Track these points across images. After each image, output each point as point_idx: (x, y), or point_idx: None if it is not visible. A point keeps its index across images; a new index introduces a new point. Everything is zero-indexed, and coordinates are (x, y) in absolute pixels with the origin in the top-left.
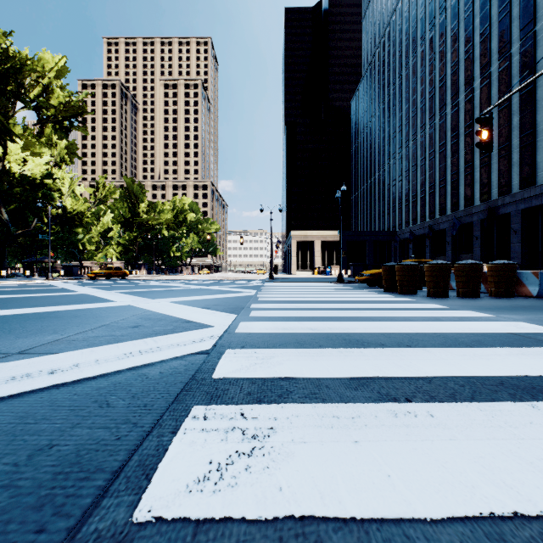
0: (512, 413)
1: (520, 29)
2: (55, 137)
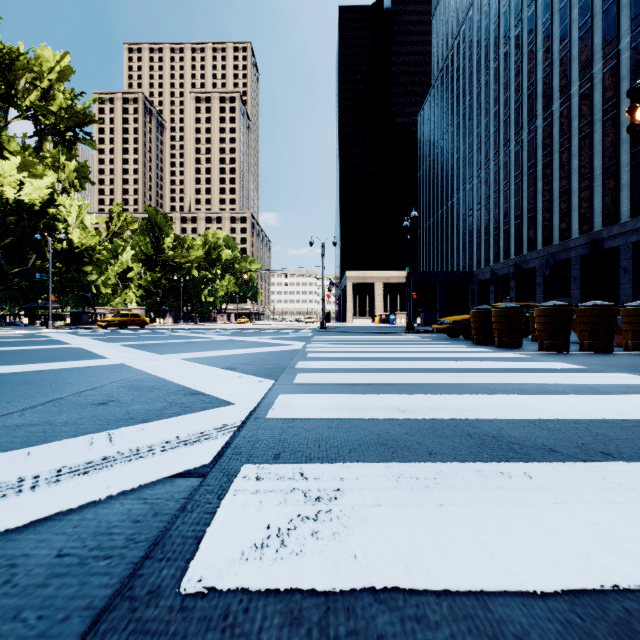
0: None
1: (631, 19)
2: (63, 157)
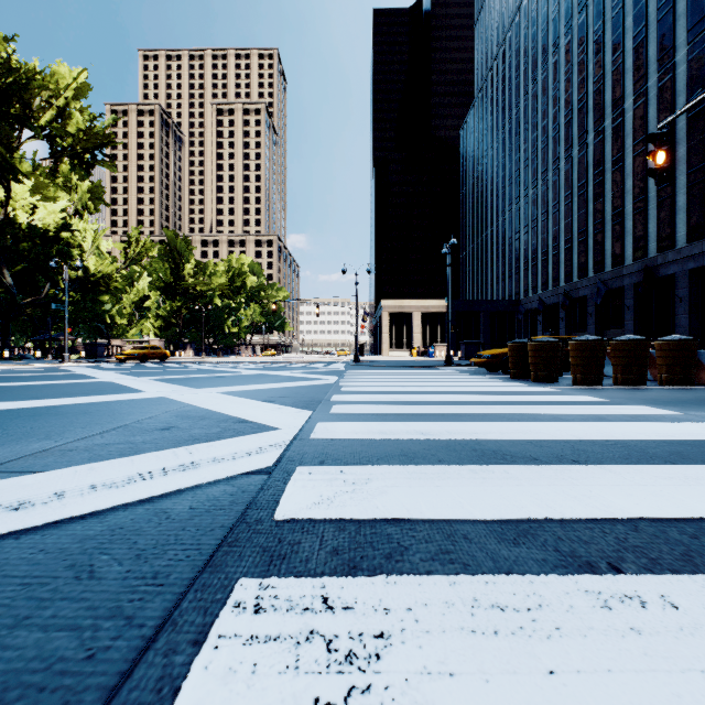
0: None
1: (688, 29)
2: (75, 177)
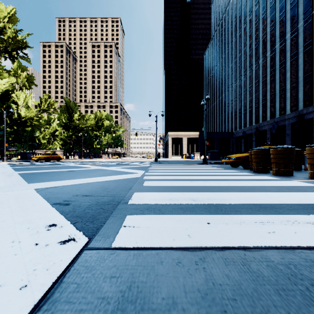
0: None
1: None
2: (19, 71)
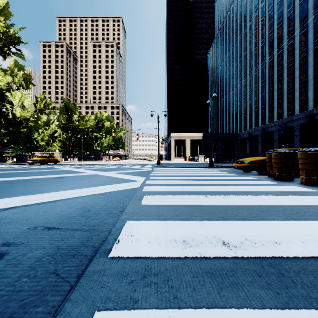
0: None
1: None
2: (16, 70)
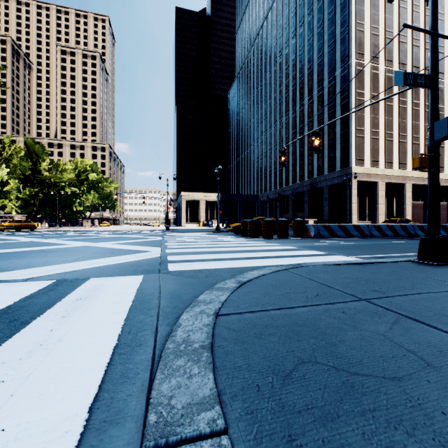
0: (250, 260)
1: (328, 72)
2: None
